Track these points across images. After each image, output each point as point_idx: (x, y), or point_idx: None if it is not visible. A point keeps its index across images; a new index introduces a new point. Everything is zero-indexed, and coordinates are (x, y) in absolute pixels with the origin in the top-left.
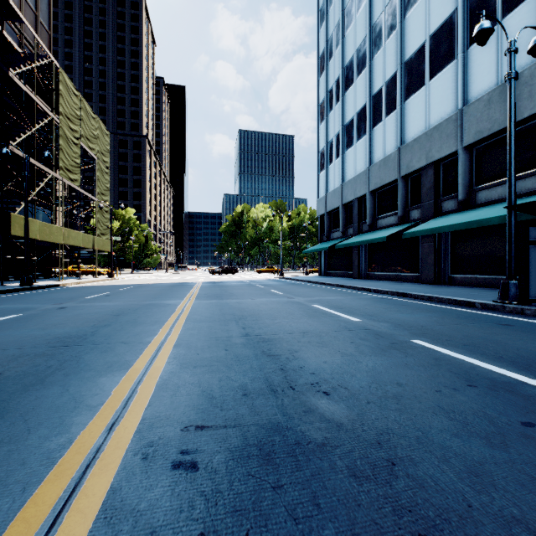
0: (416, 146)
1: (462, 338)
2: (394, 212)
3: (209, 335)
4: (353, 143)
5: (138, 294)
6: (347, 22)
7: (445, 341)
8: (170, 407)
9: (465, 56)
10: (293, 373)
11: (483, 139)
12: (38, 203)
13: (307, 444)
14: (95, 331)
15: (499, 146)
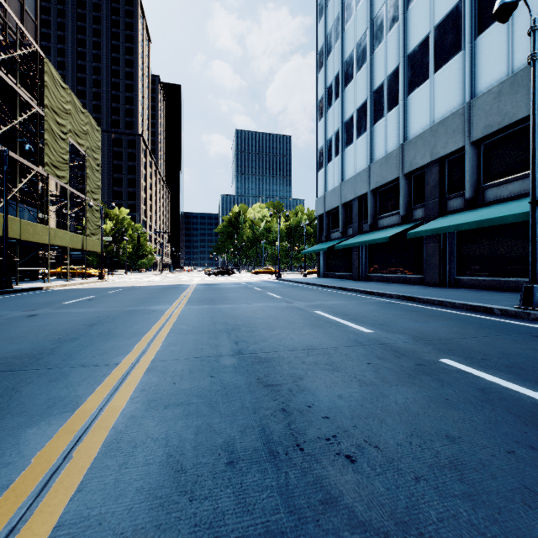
0: (420, 143)
1: (500, 357)
2: (396, 211)
3: (194, 353)
4: (353, 140)
5: (124, 298)
6: (347, 15)
7: (482, 361)
8: (111, 494)
9: (472, 47)
10: (299, 418)
11: (492, 133)
12: (24, 202)
13: None
14: (56, 347)
15: (509, 141)
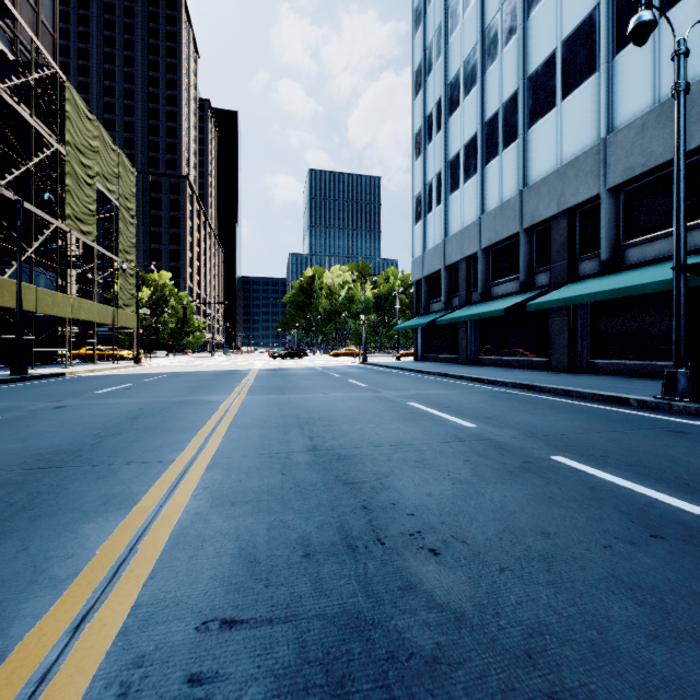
0: (544, 189)
1: (623, 454)
2: (513, 276)
3: (261, 449)
4: (460, 185)
5: (170, 386)
6: (452, 24)
7: (600, 458)
8: (184, 581)
9: (610, 68)
10: (382, 515)
11: (635, 178)
12: (39, 264)
13: (408, 659)
14: (97, 443)
15: (656, 188)
